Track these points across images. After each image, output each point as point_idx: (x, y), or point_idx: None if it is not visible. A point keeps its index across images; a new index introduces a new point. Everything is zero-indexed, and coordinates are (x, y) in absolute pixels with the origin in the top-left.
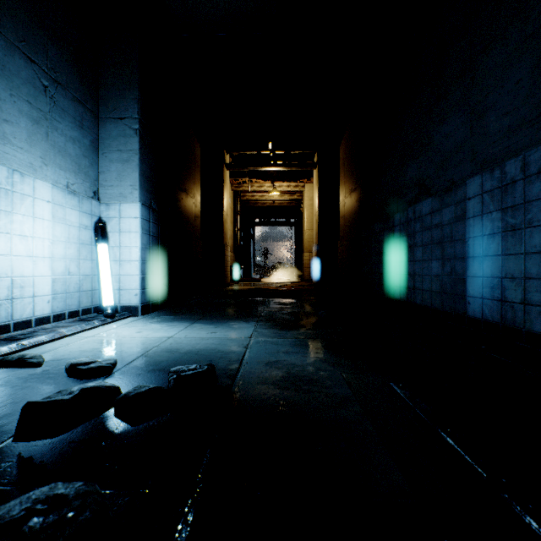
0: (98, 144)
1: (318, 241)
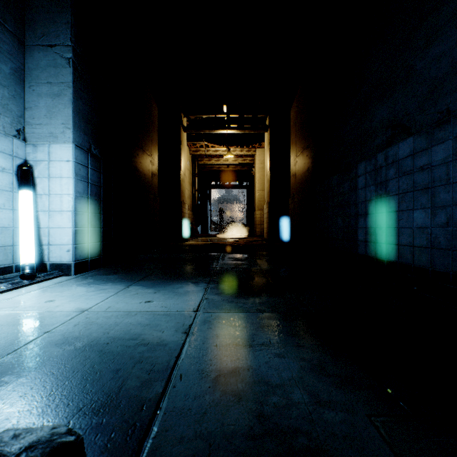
0: (24, 76)
1: (269, 199)
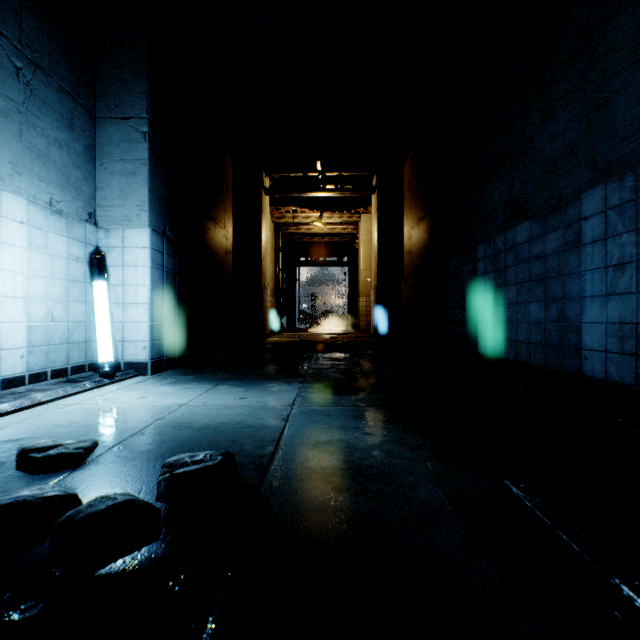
0: (95, 152)
1: (377, 282)
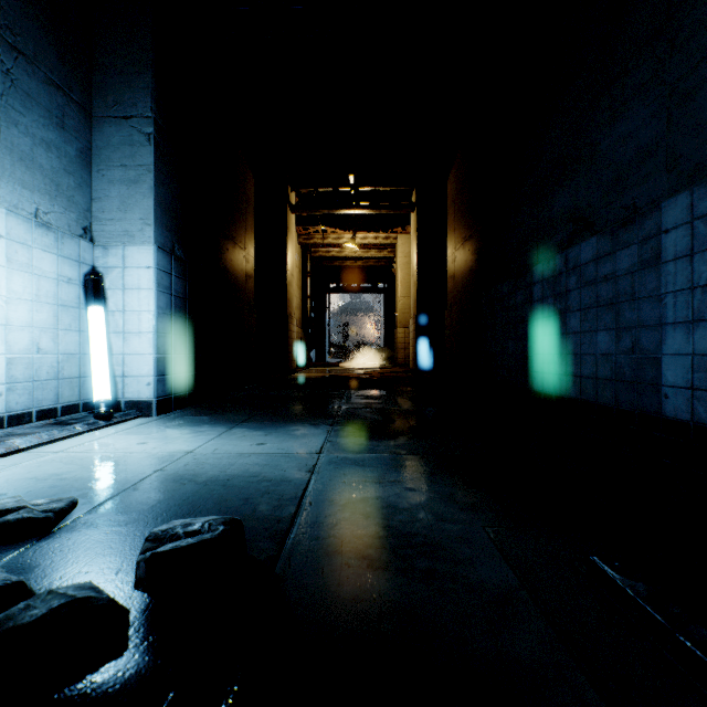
0: (91, 157)
1: (417, 311)
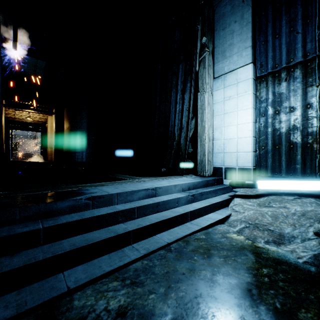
0: None
1: (55, 144)
